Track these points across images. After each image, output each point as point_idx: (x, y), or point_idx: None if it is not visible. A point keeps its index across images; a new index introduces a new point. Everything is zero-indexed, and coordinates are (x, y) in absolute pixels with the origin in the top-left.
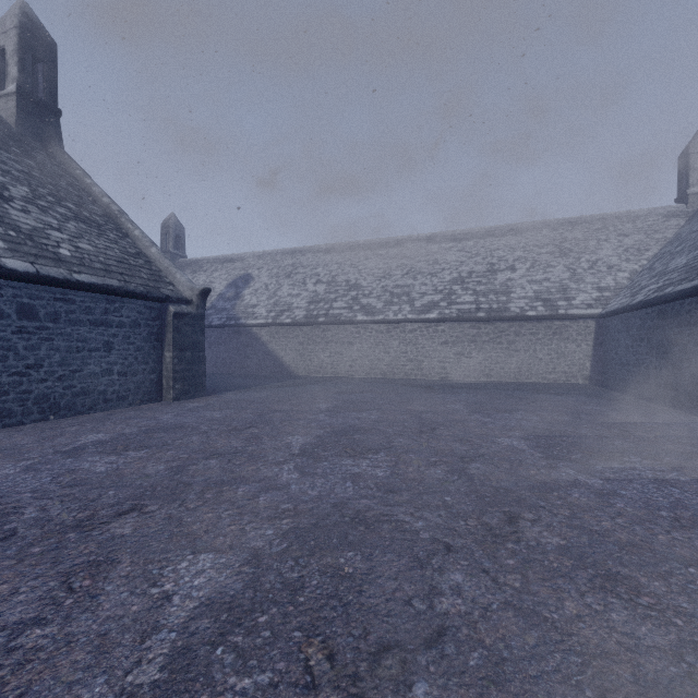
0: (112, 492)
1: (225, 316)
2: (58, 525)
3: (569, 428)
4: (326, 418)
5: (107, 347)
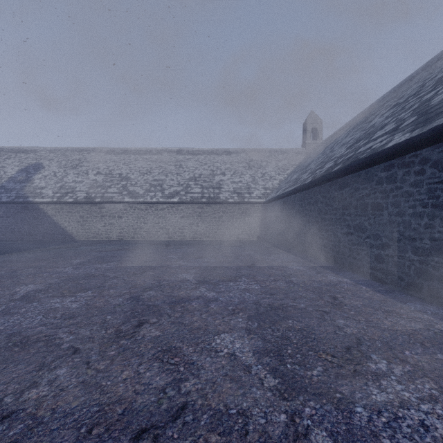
0: None
1: (14, 195)
2: None
3: (227, 265)
4: (71, 269)
5: None
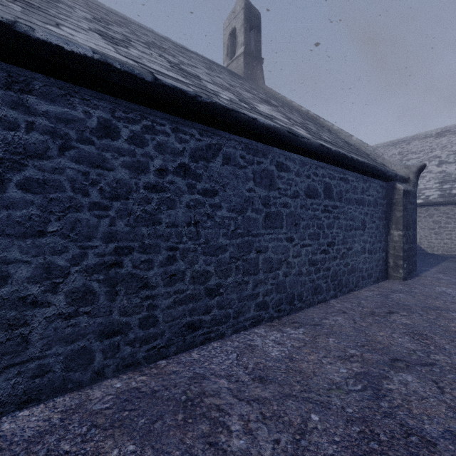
0: None
1: None
2: None
3: None
4: None
5: (362, 225)
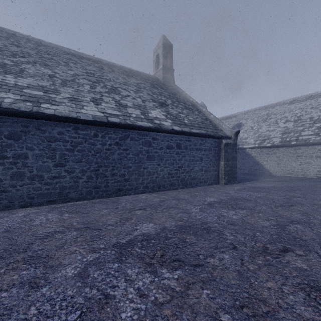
0: (258, 233)
1: None
2: (252, 247)
3: None
4: None
5: (200, 159)
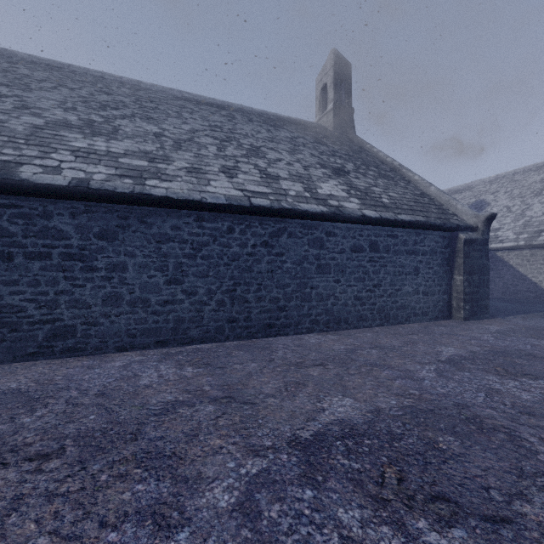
0: None
1: None
2: None
3: None
4: None
5: (415, 271)
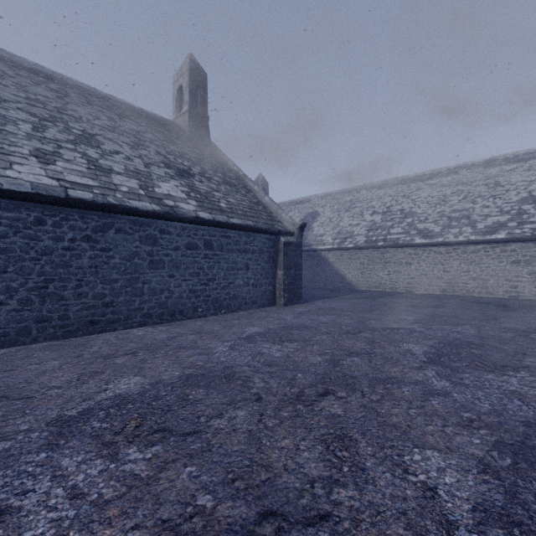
0: (300, 375)
1: None
2: (284, 396)
3: None
4: (422, 329)
5: (246, 267)
